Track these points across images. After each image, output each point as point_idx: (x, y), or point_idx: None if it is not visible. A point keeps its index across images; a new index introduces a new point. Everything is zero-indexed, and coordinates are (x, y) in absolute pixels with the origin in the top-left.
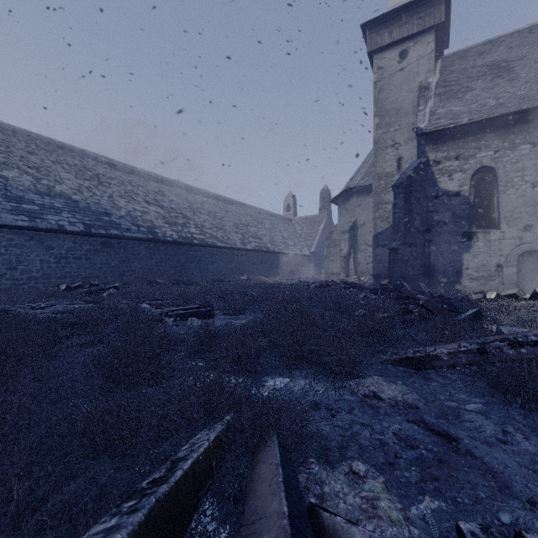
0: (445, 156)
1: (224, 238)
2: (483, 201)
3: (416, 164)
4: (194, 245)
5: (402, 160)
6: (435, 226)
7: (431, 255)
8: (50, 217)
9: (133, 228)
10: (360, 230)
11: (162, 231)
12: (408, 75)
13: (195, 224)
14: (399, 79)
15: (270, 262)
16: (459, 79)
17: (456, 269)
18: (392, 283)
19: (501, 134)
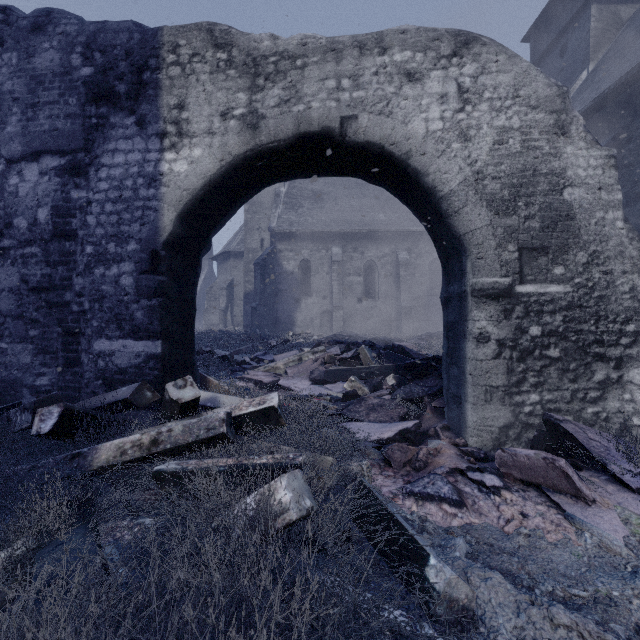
0: (285, 248)
1: None
2: (306, 279)
3: (269, 251)
4: None
5: (264, 241)
6: (280, 293)
7: (278, 311)
8: None
9: None
10: (236, 288)
11: None
12: None
13: None
14: None
15: None
16: (298, 195)
17: (292, 321)
18: (251, 330)
19: (313, 242)
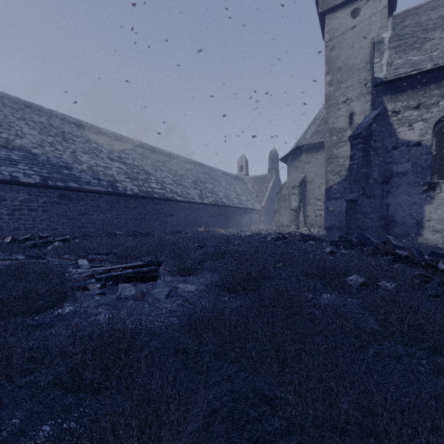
0: (404, 106)
1: (183, 193)
2: None
3: (374, 114)
4: (154, 198)
5: (354, 115)
6: (393, 177)
7: (390, 206)
8: (3, 168)
9: (93, 181)
10: (309, 185)
11: (123, 185)
12: (360, 32)
13: (156, 180)
14: (351, 37)
15: (225, 215)
16: (414, 32)
17: (417, 221)
18: (354, 236)
19: None
